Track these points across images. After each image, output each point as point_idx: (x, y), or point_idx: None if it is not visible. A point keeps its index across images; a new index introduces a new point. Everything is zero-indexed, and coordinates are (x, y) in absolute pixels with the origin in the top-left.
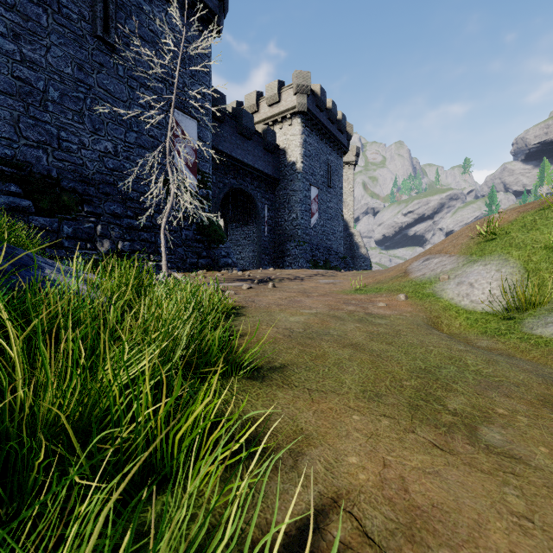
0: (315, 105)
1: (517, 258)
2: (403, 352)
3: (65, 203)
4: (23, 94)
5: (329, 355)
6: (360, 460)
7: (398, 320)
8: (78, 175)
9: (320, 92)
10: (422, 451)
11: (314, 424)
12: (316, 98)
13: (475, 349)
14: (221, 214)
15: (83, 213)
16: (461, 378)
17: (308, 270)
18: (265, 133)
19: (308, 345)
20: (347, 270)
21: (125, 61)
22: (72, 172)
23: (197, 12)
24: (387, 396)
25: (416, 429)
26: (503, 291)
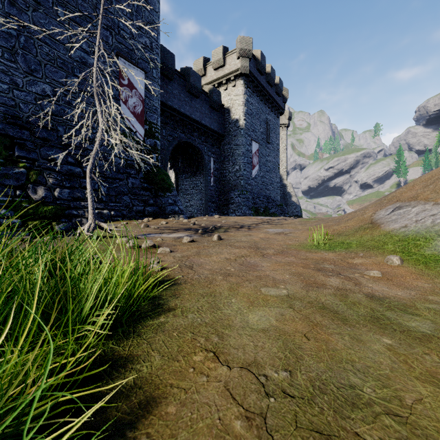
0: (256, 69)
1: None
2: None
3: None
4: None
5: None
6: None
7: None
8: (9, 117)
9: (260, 56)
10: None
11: None
12: (257, 62)
13: None
14: (171, 166)
15: (13, 158)
16: None
17: (253, 218)
18: (211, 92)
19: None
20: (283, 215)
21: (66, 3)
22: (1, 113)
23: None
24: None
25: None
26: None
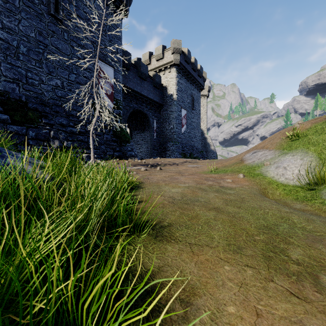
0: (184, 60)
1: (313, 151)
2: (249, 213)
3: (30, 117)
4: (3, 49)
5: (200, 216)
6: (237, 310)
7: (241, 191)
8: (38, 100)
9: (187, 52)
10: (284, 299)
11: (196, 274)
12: (185, 56)
13: (296, 211)
14: (128, 125)
15: (42, 124)
16: (294, 233)
17: (181, 159)
18: (154, 77)
19: (186, 208)
20: (203, 159)
21: (68, 30)
22: (35, 98)
23: (113, 2)
24: (246, 248)
25: (273, 277)
26: (307, 172)
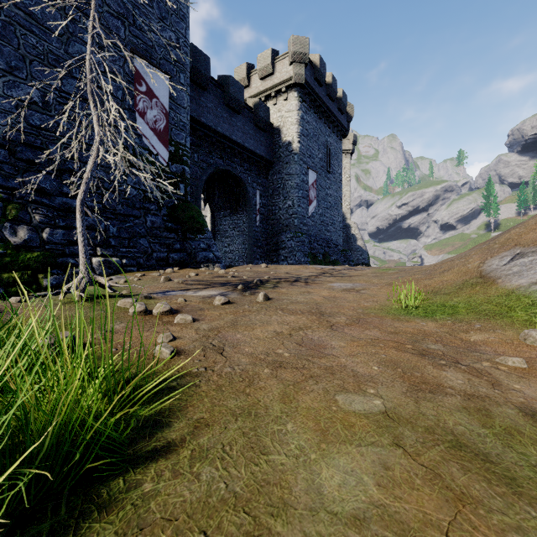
0: (314, 78)
1: None
2: None
3: None
4: None
5: None
6: None
7: None
8: None
9: (319, 62)
10: None
11: None
12: (315, 69)
13: None
14: (205, 200)
15: None
16: None
17: (310, 267)
18: (257, 107)
19: None
20: (347, 264)
21: None
22: None
23: None
24: None
25: None
26: None
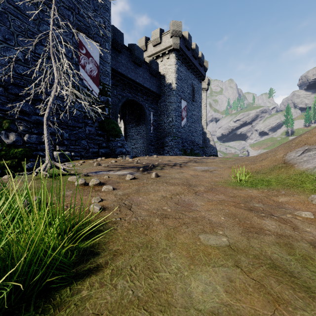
0: (185, 46)
1: None
2: None
3: None
4: None
5: None
6: None
7: None
8: None
9: (188, 36)
10: None
11: None
12: (185, 40)
13: None
14: (121, 117)
15: None
16: None
17: (183, 157)
18: (151, 63)
19: None
20: (204, 155)
21: None
22: None
23: None
24: None
25: None
26: None
